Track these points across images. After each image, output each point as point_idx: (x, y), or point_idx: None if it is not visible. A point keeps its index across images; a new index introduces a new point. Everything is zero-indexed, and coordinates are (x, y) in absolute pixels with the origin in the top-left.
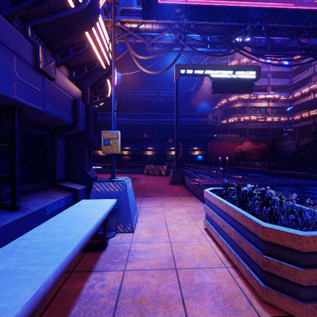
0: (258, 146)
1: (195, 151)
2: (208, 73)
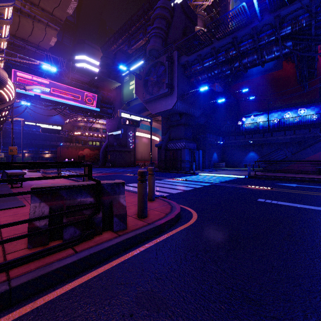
0: (94, 152)
1: (46, 154)
2: (39, 125)
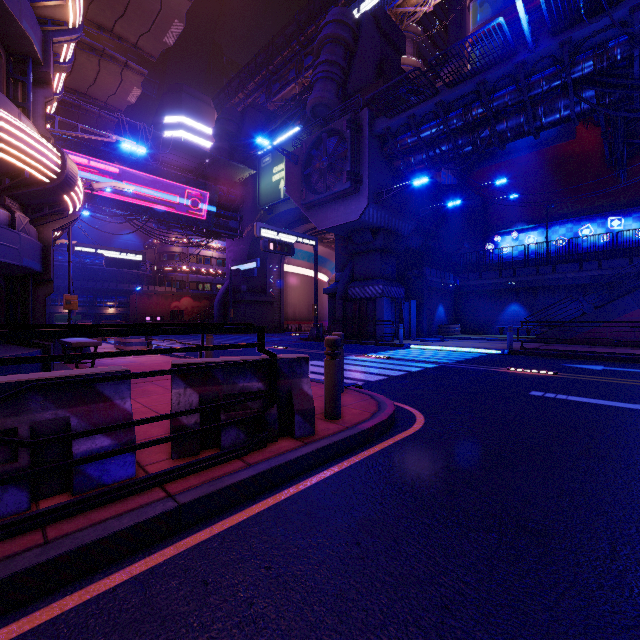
0: (200, 304)
1: (110, 308)
2: (101, 252)
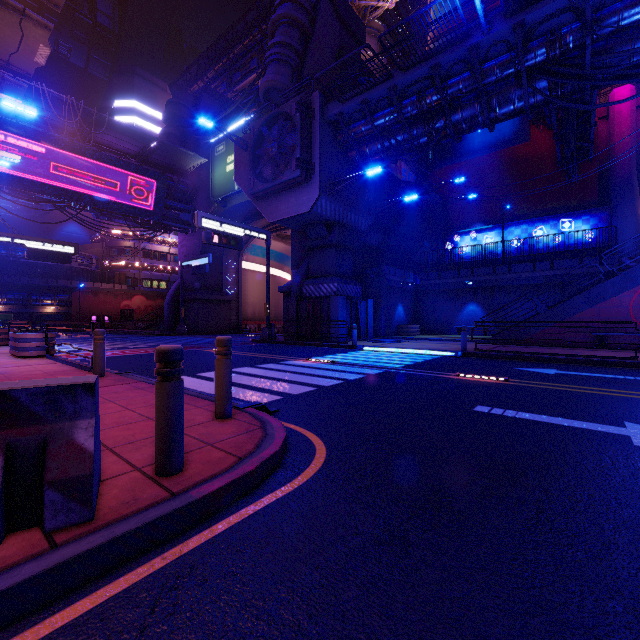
0: (155, 302)
1: (48, 307)
2: (22, 242)
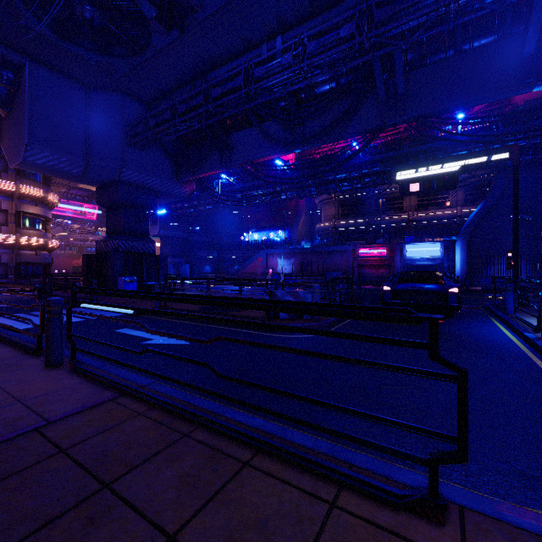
0: None
1: None
2: None
